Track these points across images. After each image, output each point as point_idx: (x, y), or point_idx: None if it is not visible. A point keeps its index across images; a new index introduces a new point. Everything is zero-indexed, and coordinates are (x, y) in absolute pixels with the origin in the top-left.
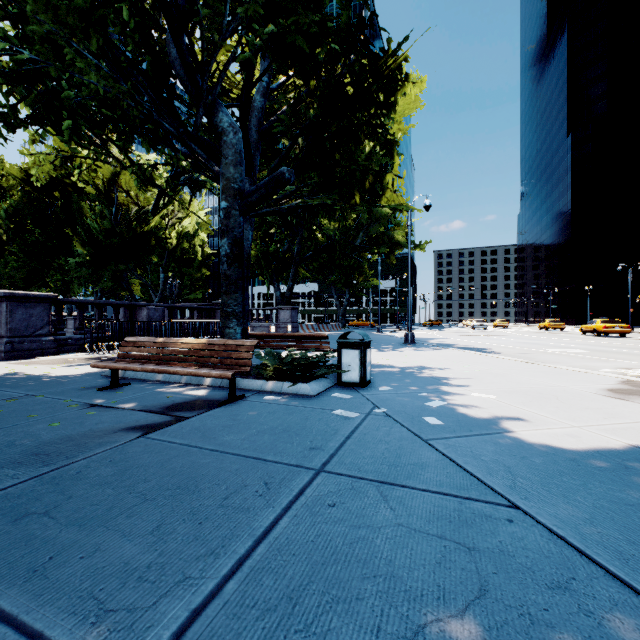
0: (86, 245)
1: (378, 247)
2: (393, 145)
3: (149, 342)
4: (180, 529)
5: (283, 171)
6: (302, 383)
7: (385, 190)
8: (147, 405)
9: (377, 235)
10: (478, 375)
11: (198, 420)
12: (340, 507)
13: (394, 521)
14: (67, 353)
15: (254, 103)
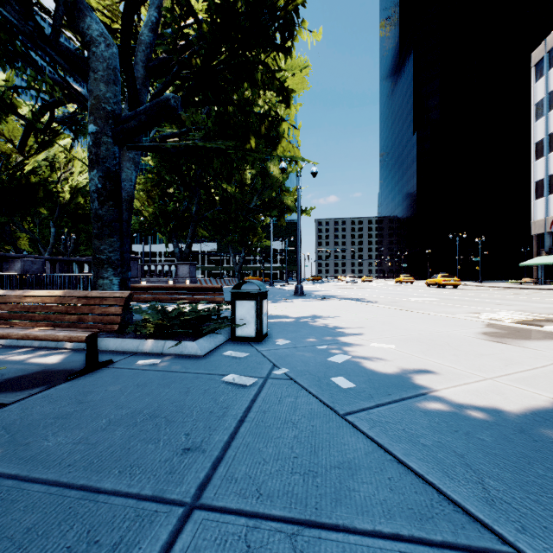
0: None
1: (270, 210)
2: (289, 91)
3: None
4: None
5: (168, 97)
6: (189, 340)
7: (281, 137)
8: None
9: (269, 199)
10: (368, 323)
11: (20, 408)
12: None
13: None
14: None
15: (141, 36)
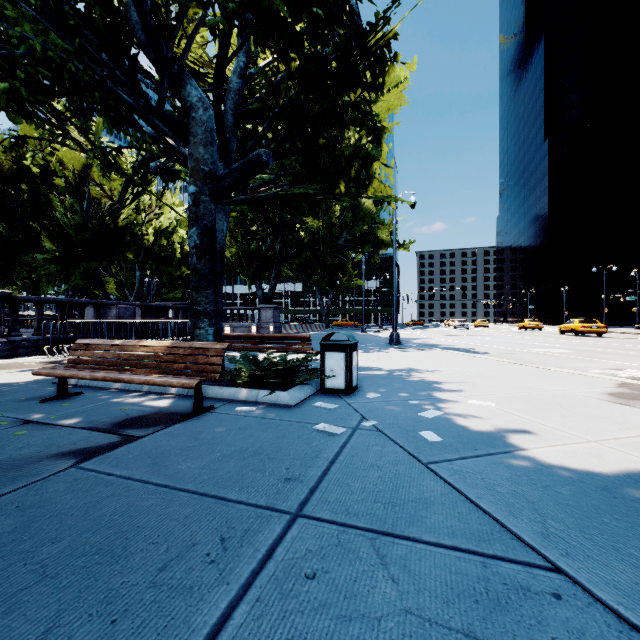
0: (55, 240)
1: (362, 246)
2: (381, 130)
3: (104, 345)
4: (79, 636)
5: (260, 153)
6: (281, 390)
7: (372, 179)
8: (94, 421)
9: (361, 234)
10: (470, 378)
11: (151, 440)
12: (322, 580)
13: (399, 604)
14: (23, 356)
15: (230, 84)
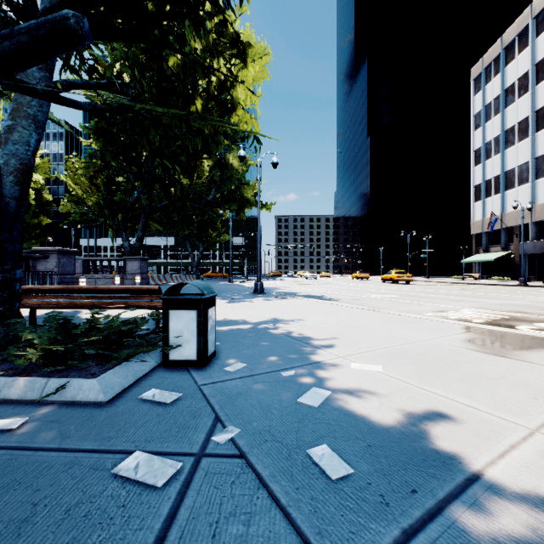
0: None
1: (229, 203)
2: (246, 42)
3: None
4: None
5: (66, 14)
6: (94, 373)
7: (235, 102)
8: None
9: (228, 192)
10: (339, 330)
11: None
12: None
13: None
14: None
15: None
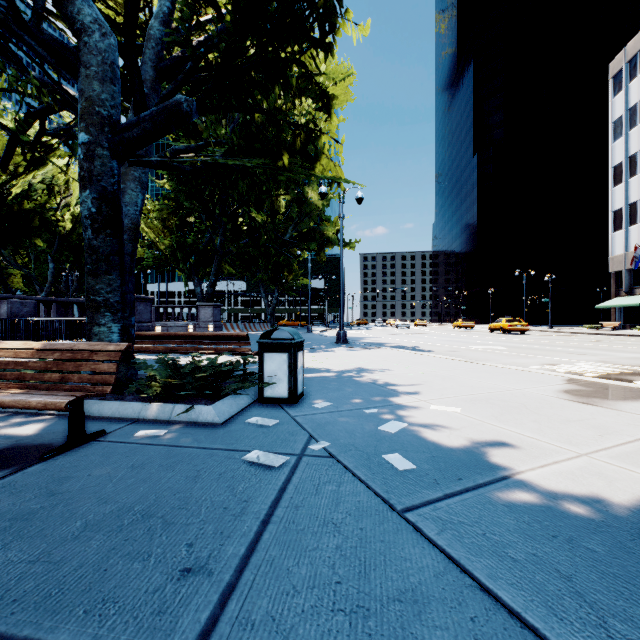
0: None
1: (308, 243)
2: (330, 96)
3: None
4: None
5: (179, 100)
6: (206, 403)
7: (320, 153)
8: None
9: (307, 230)
10: (425, 379)
11: None
12: None
13: None
14: None
15: (150, 30)
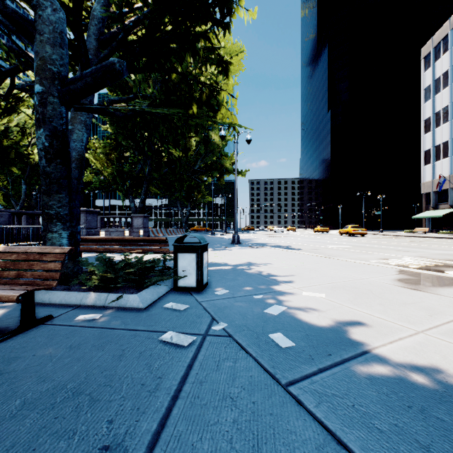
0: None
1: (212, 171)
2: (228, 62)
3: None
4: None
5: (113, 61)
6: (133, 292)
7: (220, 104)
8: None
9: (211, 162)
10: (297, 270)
11: None
12: None
13: None
14: None
15: (94, 12)
